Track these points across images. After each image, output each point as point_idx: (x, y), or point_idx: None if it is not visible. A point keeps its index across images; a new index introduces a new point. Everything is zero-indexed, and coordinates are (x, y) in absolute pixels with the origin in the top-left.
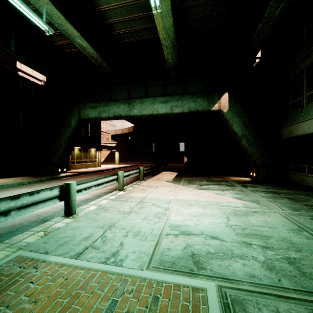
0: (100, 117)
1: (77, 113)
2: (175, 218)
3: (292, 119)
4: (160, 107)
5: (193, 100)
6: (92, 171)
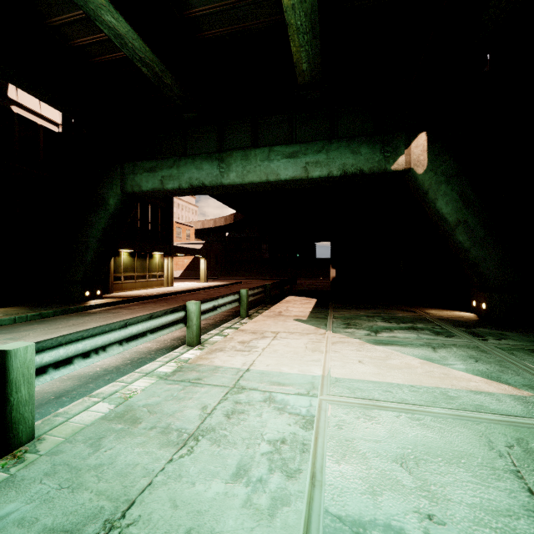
0: (164, 189)
1: (118, 182)
2: (341, 472)
3: None
4: (283, 166)
5: (352, 151)
6: (153, 296)
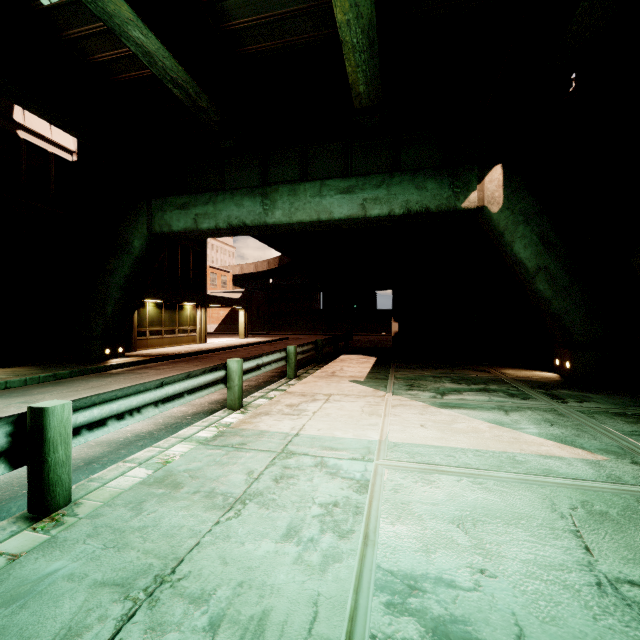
0: (199, 230)
1: (144, 221)
2: (395, 532)
3: None
4: (337, 203)
5: (417, 186)
6: (184, 354)
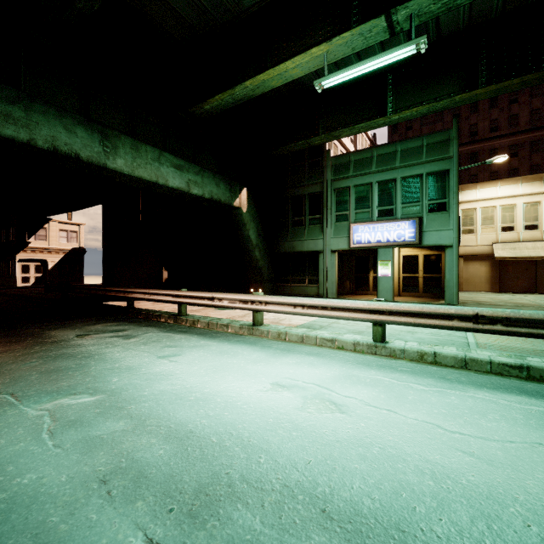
0: None
1: None
2: None
3: (294, 235)
4: (172, 174)
5: (216, 184)
6: None
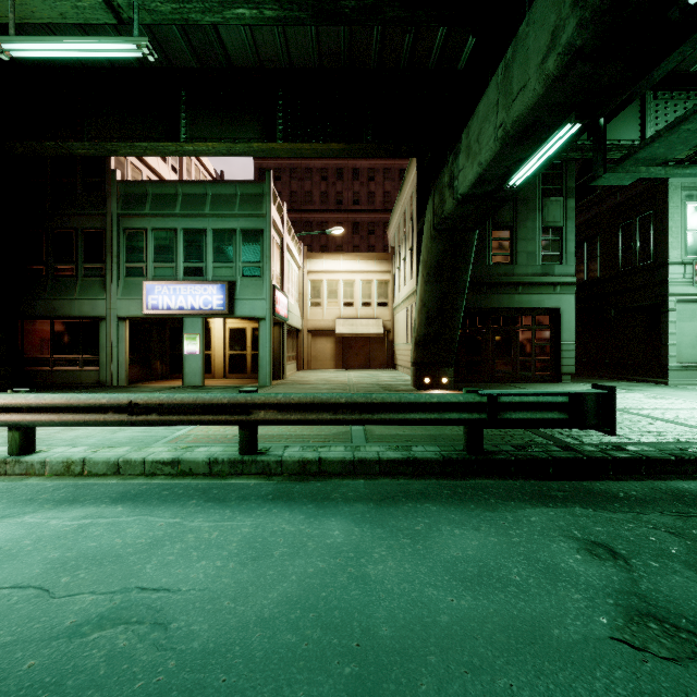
0: None
1: None
2: None
3: (57, 290)
4: None
5: None
6: None
